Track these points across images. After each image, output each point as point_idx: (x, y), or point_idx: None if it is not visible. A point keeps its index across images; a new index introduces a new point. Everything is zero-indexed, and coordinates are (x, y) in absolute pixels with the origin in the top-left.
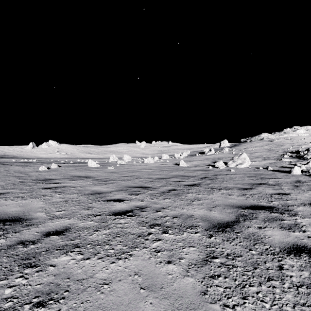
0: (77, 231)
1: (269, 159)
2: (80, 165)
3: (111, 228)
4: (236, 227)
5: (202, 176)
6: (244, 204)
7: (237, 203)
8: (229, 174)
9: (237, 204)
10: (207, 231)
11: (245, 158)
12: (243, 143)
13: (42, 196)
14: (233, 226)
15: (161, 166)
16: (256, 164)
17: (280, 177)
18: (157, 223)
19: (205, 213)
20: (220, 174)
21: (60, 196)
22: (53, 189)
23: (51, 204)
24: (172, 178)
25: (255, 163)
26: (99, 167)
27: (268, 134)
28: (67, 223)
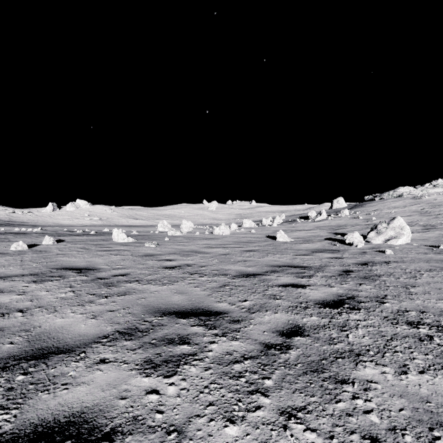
0: None
1: (436, 228)
2: (101, 239)
3: None
4: None
5: (338, 268)
6: None
7: None
8: (392, 262)
9: None
10: None
11: (401, 226)
12: (370, 202)
13: None
14: None
15: (243, 241)
16: (420, 238)
17: None
18: None
19: None
20: (373, 262)
21: None
22: None
23: None
24: (273, 272)
25: (414, 235)
26: (130, 244)
27: (410, 188)
28: None
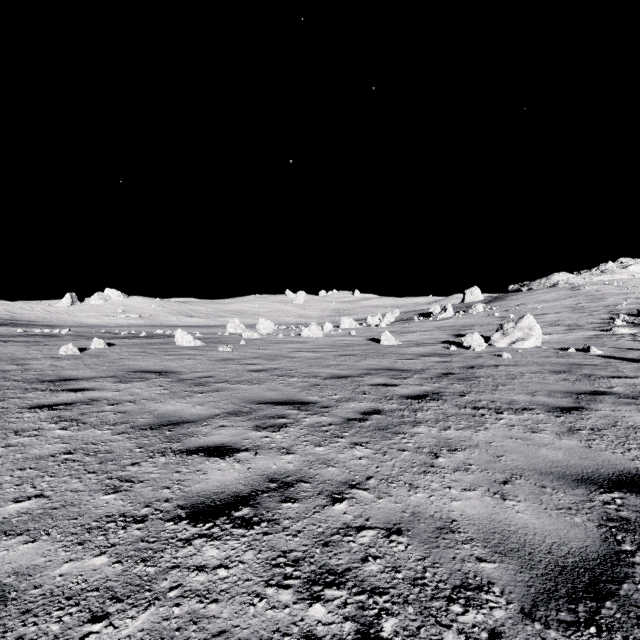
0: (20, 621)
1: (582, 328)
2: (159, 342)
3: (159, 597)
4: (636, 596)
5: (440, 371)
6: (594, 468)
7: (572, 463)
8: (503, 366)
9: (573, 467)
10: (536, 624)
11: (531, 326)
12: (514, 294)
13: (11, 433)
14: (619, 589)
15: (339, 344)
16: (556, 340)
17: (632, 373)
18: (335, 565)
19: (491, 511)
20: (481, 365)
21: (64, 433)
22: (58, 410)
23: (14, 468)
24: (368, 375)
25: (551, 337)
26: (199, 348)
27: (569, 275)
28: (12, 565)
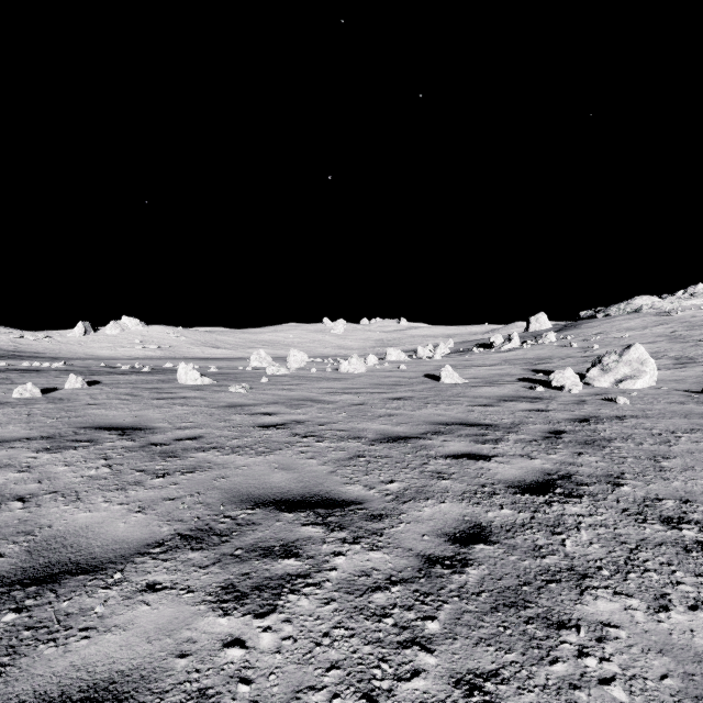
0: None
1: (696, 361)
2: (159, 379)
3: None
4: None
5: (542, 426)
6: None
7: None
8: (629, 417)
9: None
10: None
11: (641, 359)
12: (588, 321)
13: None
14: None
15: (388, 383)
16: (671, 378)
17: None
18: None
19: None
20: (598, 417)
21: None
22: None
23: None
24: (437, 434)
25: (661, 373)
26: (205, 387)
27: (654, 299)
28: None
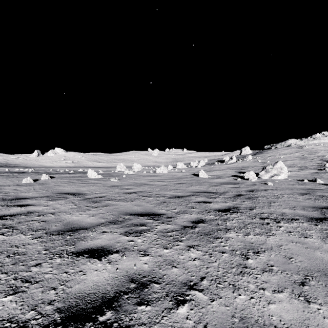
0: None
1: (308, 168)
2: (79, 176)
3: None
4: None
5: (234, 193)
6: None
7: None
8: (269, 190)
9: None
10: None
11: (281, 167)
12: (267, 150)
13: None
14: None
15: (176, 177)
16: (295, 175)
17: None
18: None
19: (303, 316)
20: (257, 190)
21: (1, 237)
22: (5, 220)
23: None
24: (193, 195)
25: (292, 173)
26: (100, 179)
27: (296, 140)
28: None
